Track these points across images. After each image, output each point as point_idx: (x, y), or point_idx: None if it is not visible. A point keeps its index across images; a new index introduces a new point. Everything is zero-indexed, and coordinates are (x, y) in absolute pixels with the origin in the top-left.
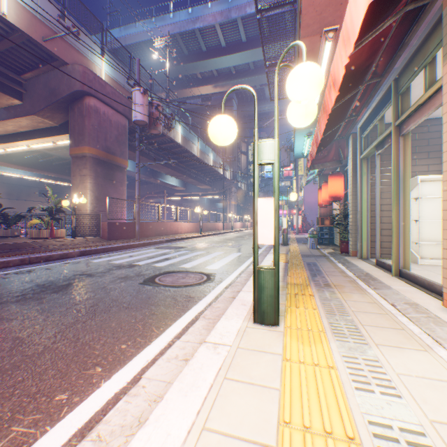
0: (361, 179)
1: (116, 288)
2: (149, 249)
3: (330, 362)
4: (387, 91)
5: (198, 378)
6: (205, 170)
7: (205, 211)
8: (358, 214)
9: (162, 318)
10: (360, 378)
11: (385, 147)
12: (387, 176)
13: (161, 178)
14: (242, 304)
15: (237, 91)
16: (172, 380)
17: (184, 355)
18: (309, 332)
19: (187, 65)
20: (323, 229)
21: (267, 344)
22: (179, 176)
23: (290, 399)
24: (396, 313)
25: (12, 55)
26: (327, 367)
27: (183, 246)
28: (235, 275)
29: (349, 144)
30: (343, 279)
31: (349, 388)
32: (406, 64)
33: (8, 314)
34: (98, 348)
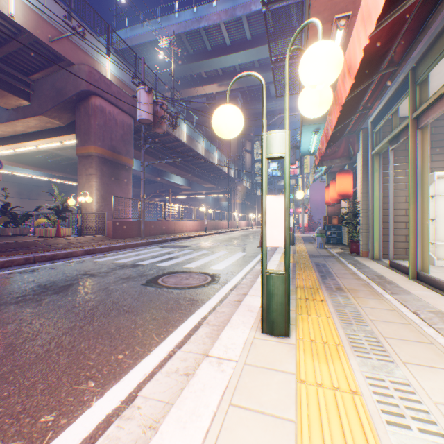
0: (372, 176)
1: (117, 289)
2: (153, 248)
3: (352, 386)
4: (403, 82)
5: (199, 403)
6: (210, 168)
7: (210, 210)
8: (369, 213)
9: (163, 323)
10: (390, 408)
11: (400, 141)
12: (401, 172)
13: (166, 177)
14: (248, 310)
15: (242, 89)
16: (170, 400)
17: (185, 369)
18: (324, 345)
19: (192, 64)
20: (330, 228)
21: (277, 360)
22: (184, 175)
23: (309, 437)
24: (420, 324)
25: (20, 56)
26: (350, 391)
27: (187, 245)
28: (241, 276)
29: (359, 139)
30: (356, 281)
31: (379, 422)
32: (425, 51)
33: (5, 317)
34: (93, 358)
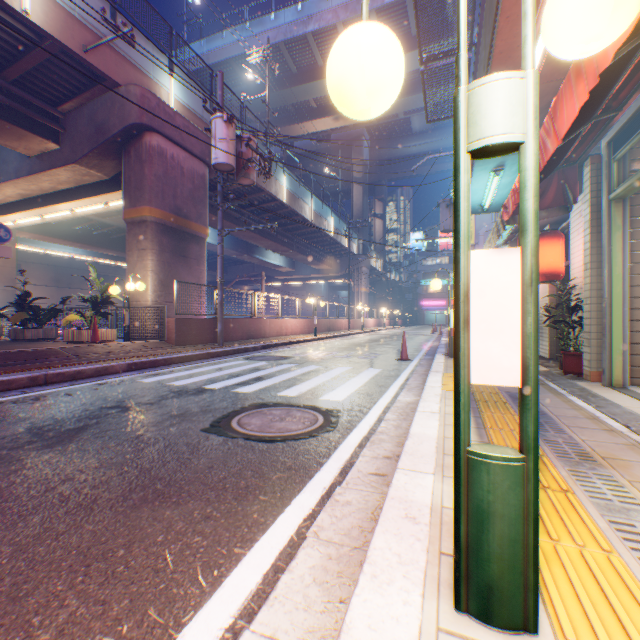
0: (611, 239)
1: (158, 439)
2: (234, 361)
3: None
4: None
5: None
6: (322, 241)
7: (322, 302)
8: (604, 304)
9: (224, 531)
10: None
11: None
12: None
13: (259, 255)
14: (406, 516)
15: (370, 123)
16: None
17: None
18: None
19: (296, 88)
20: None
21: None
22: (285, 251)
23: None
24: None
25: (44, 77)
26: None
27: (287, 355)
28: (375, 415)
29: (584, 175)
30: (609, 438)
31: None
32: None
33: None
34: None
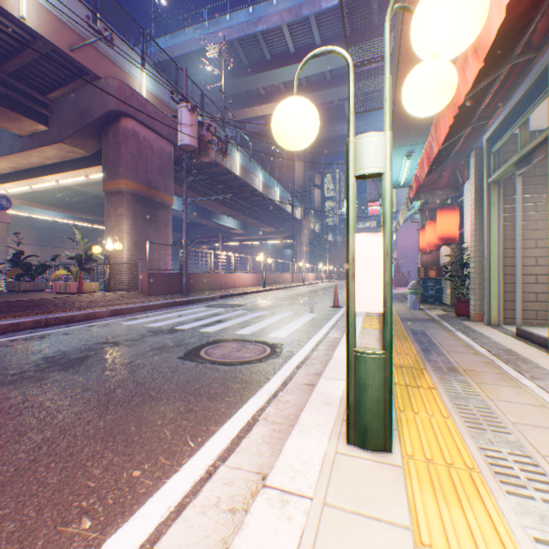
0: (489, 213)
1: (145, 364)
2: (197, 308)
3: None
4: (539, 78)
5: None
6: (270, 208)
7: (269, 260)
8: (485, 262)
9: (202, 418)
10: None
11: (533, 162)
12: (529, 207)
13: (216, 219)
14: (324, 402)
15: None
16: None
17: (229, 500)
18: (450, 470)
19: (247, 78)
20: (426, 282)
21: (377, 498)
22: (238, 216)
23: None
24: None
25: (36, 70)
26: None
27: (241, 303)
28: (310, 347)
29: (470, 163)
30: (473, 358)
31: None
32: None
33: None
34: (96, 475)
